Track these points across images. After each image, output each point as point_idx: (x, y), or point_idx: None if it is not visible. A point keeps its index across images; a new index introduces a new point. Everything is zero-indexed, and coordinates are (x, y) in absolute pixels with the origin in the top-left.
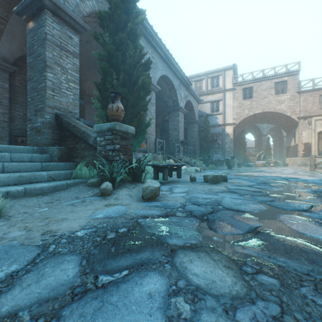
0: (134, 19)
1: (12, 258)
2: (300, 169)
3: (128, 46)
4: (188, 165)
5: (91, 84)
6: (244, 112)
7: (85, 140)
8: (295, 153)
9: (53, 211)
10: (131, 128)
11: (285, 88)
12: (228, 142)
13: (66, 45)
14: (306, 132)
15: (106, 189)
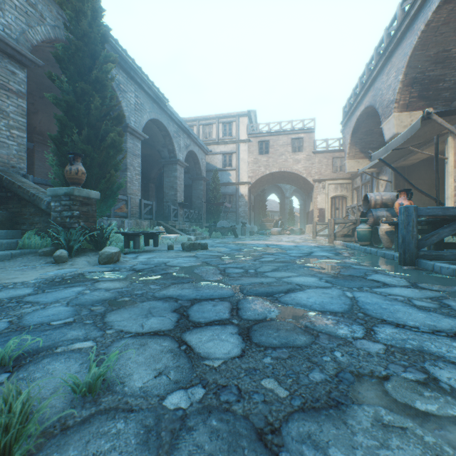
0: (103, 65)
1: None
2: (308, 237)
3: (93, 97)
4: (184, 233)
5: (45, 118)
6: (260, 170)
7: (35, 204)
8: (312, 219)
9: (1, 274)
10: (95, 192)
11: (302, 146)
12: (242, 204)
13: (7, 82)
14: (320, 196)
15: (61, 257)
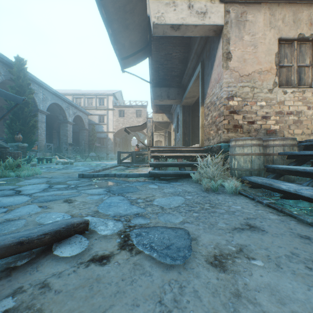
0: (28, 95)
1: None
2: None
3: (25, 109)
4: (69, 159)
5: None
6: (120, 125)
7: None
8: None
9: None
10: (26, 144)
11: (141, 114)
12: (110, 144)
13: None
14: None
15: None
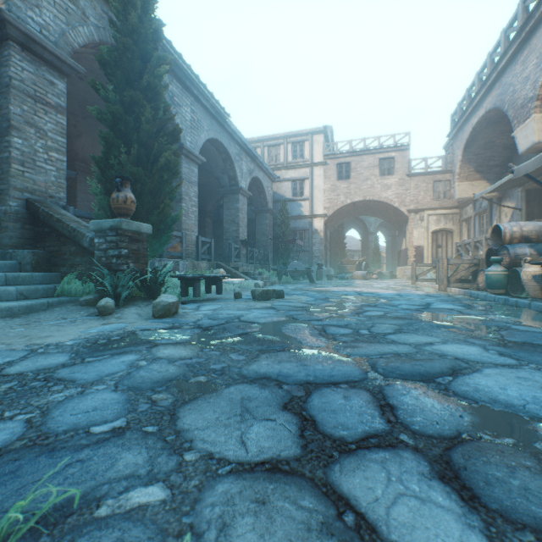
0: (155, 68)
1: (4, 356)
2: (404, 282)
3: (144, 107)
4: (249, 277)
5: (89, 142)
6: (339, 199)
7: (76, 241)
8: (405, 260)
9: (32, 331)
10: (146, 226)
11: (393, 168)
12: (317, 242)
13: (45, 94)
14: (417, 230)
15: (106, 307)
